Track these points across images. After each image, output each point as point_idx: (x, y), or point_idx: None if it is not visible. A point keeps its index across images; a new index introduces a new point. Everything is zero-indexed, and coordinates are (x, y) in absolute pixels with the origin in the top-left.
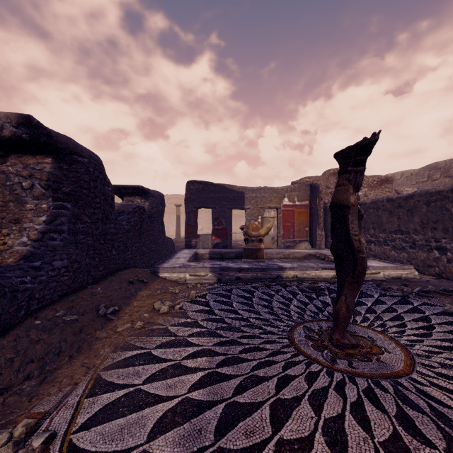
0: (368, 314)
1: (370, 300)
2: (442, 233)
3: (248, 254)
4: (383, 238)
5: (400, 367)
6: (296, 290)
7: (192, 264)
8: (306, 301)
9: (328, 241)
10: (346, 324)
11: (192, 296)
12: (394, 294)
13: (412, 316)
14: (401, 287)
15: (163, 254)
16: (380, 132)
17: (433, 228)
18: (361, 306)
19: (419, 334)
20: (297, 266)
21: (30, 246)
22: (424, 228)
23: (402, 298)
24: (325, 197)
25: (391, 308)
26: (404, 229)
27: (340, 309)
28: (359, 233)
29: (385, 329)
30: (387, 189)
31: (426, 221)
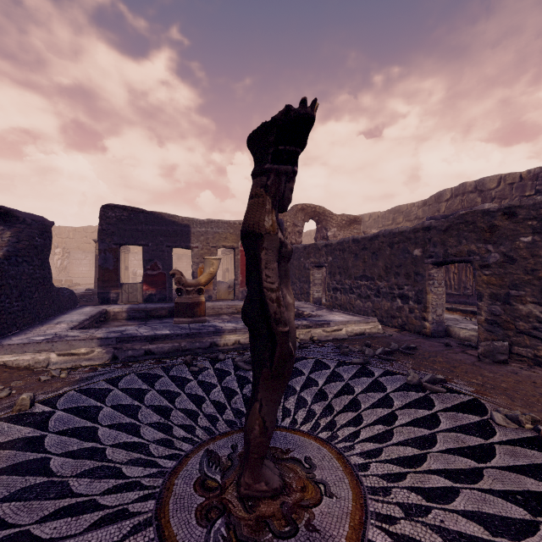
0: (316, 404)
1: (324, 375)
2: (405, 279)
3: (182, 311)
4: (349, 285)
5: (343, 536)
6: (228, 367)
7: (73, 334)
8: (235, 387)
9: (293, 289)
10: (261, 455)
11: (20, 405)
12: (354, 360)
13: (371, 399)
14: (363, 348)
15: (47, 315)
16: (315, 103)
17: (396, 273)
18: (310, 387)
19: (377, 436)
20: (242, 327)
21: None
22: (388, 273)
23: (362, 366)
24: (292, 237)
25: (347, 386)
26: (369, 275)
27: (252, 429)
28: (284, 285)
29: (333, 433)
30: (356, 230)
31: (390, 265)
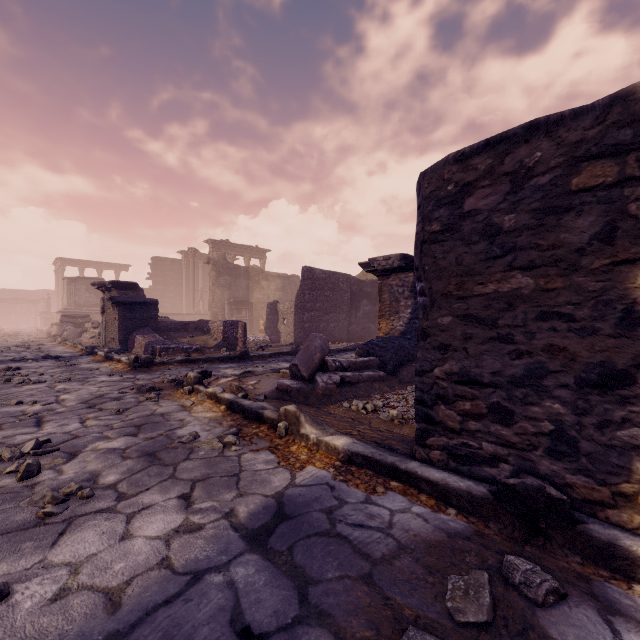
0: None
1: None
2: None
3: None
4: None
5: None
6: None
7: None
8: None
9: None
10: None
11: None
12: None
13: None
14: None
15: None
16: None
17: None
18: None
19: None
20: None
21: (404, 327)
22: None
23: None
24: None
25: None
26: None
27: None
28: None
29: None
30: None
31: None
